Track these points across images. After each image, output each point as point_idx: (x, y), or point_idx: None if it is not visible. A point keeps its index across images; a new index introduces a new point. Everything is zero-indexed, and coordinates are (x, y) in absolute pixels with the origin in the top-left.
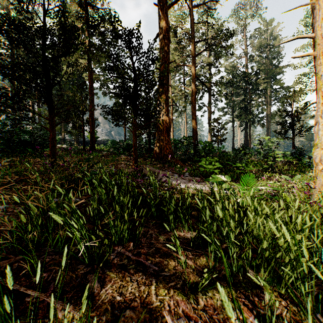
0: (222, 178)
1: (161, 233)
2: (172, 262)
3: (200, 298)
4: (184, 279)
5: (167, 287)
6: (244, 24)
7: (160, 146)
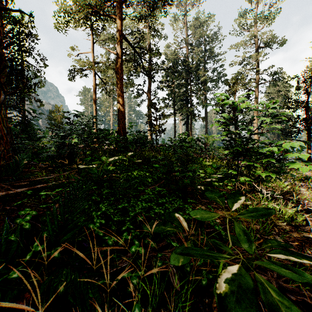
0: None
1: None
2: None
3: None
4: None
5: None
6: (185, 11)
7: None
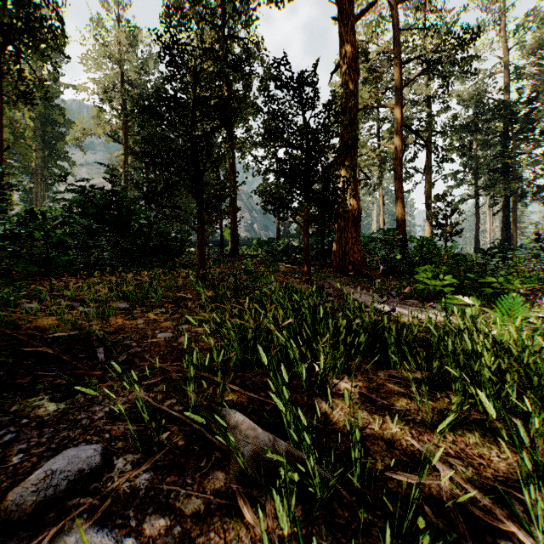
0: (464, 301)
1: (379, 369)
2: (403, 399)
3: (447, 434)
4: (422, 416)
5: (404, 420)
6: (501, 10)
7: (342, 248)
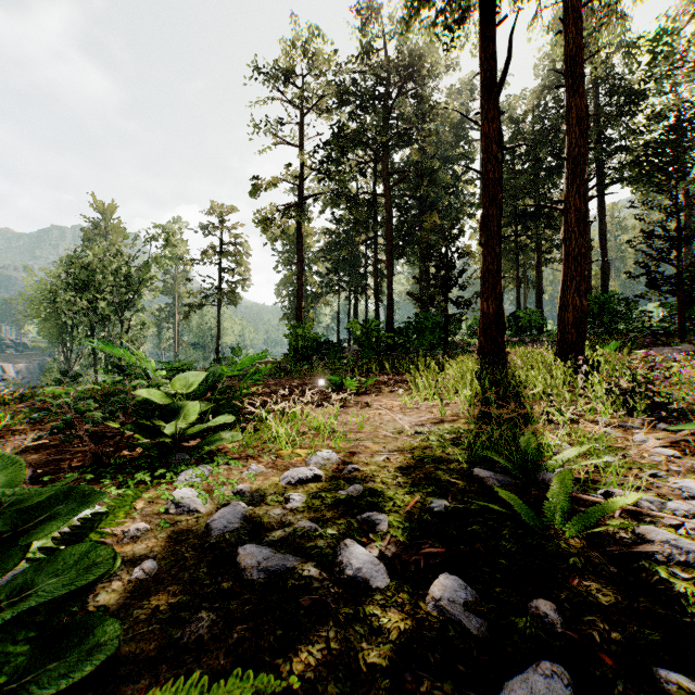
0: None
1: None
2: None
3: None
4: None
5: None
6: None
7: None
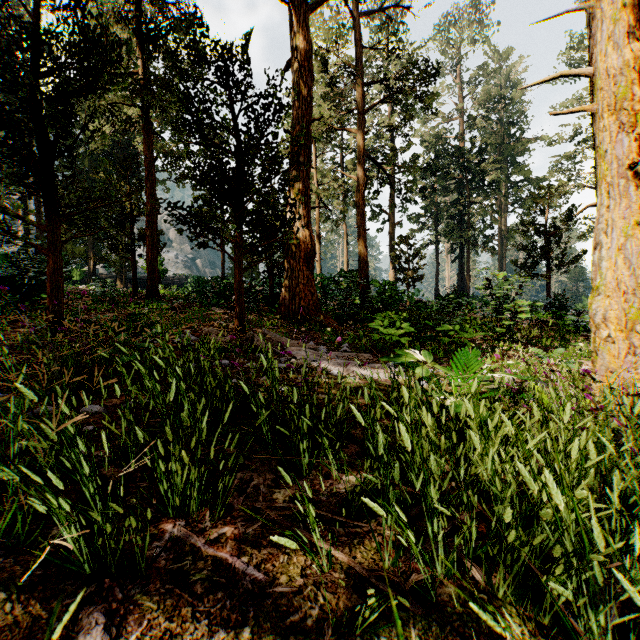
0: (415, 357)
1: (281, 484)
2: (300, 557)
3: None
4: (324, 601)
5: (281, 629)
6: (458, 56)
7: (292, 290)
